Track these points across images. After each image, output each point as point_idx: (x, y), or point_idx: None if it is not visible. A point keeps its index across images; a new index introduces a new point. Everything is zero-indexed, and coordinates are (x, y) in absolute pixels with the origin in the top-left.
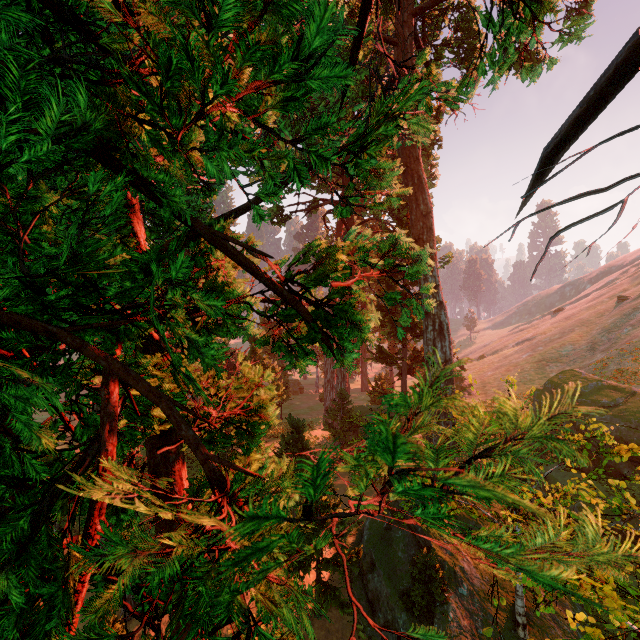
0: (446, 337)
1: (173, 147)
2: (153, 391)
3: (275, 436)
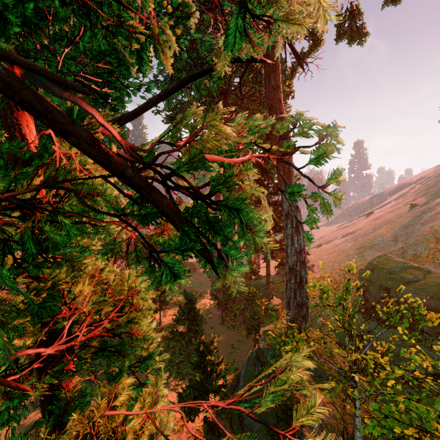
0: (301, 232)
1: None
2: None
3: (175, 304)
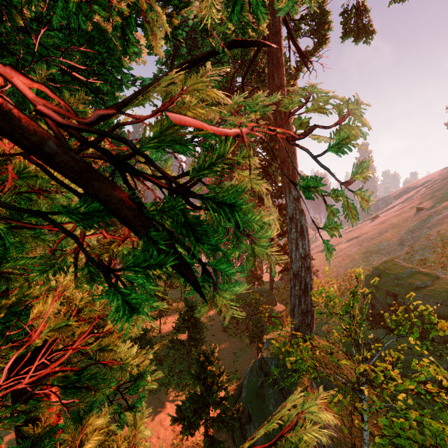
0: (306, 237)
1: None
2: None
3: (176, 310)
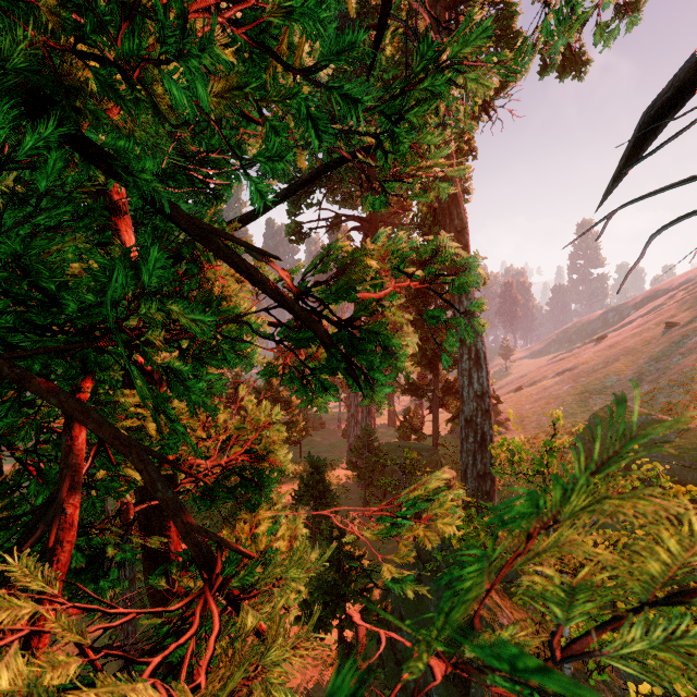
0: (483, 367)
1: (129, 89)
2: (120, 438)
3: (293, 476)
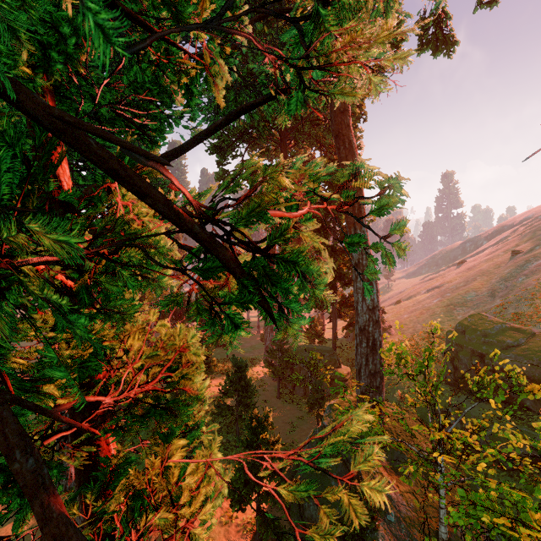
0: (374, 286)
1: None
2: None
3: (221, 372)
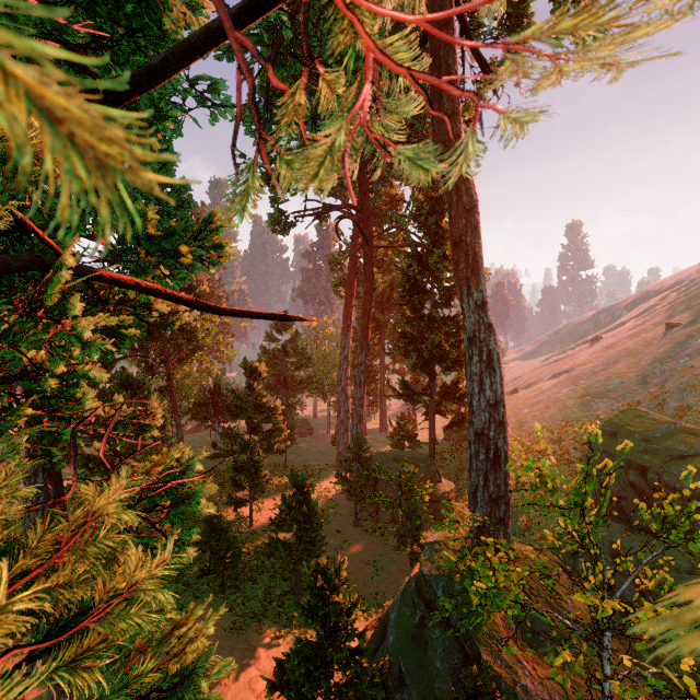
0: (497, 371)
1: None
2: None
3: (277, 489)
